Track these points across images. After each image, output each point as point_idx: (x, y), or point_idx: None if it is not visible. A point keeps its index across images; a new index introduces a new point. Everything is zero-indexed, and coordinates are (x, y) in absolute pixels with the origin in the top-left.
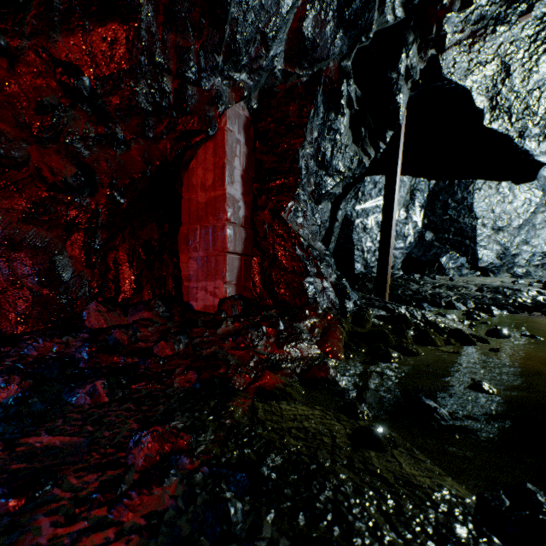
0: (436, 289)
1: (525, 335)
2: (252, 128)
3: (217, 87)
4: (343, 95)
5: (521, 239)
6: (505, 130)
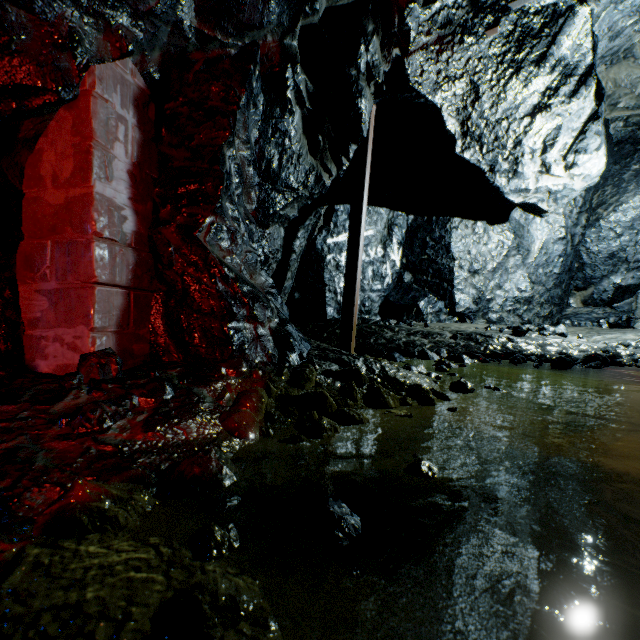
0: (411, 337)
1: (489, 388)
2: (154, 107)
3: (72, 23)
4: (289, 85)
5: (495, 283)
6: (477, 162)
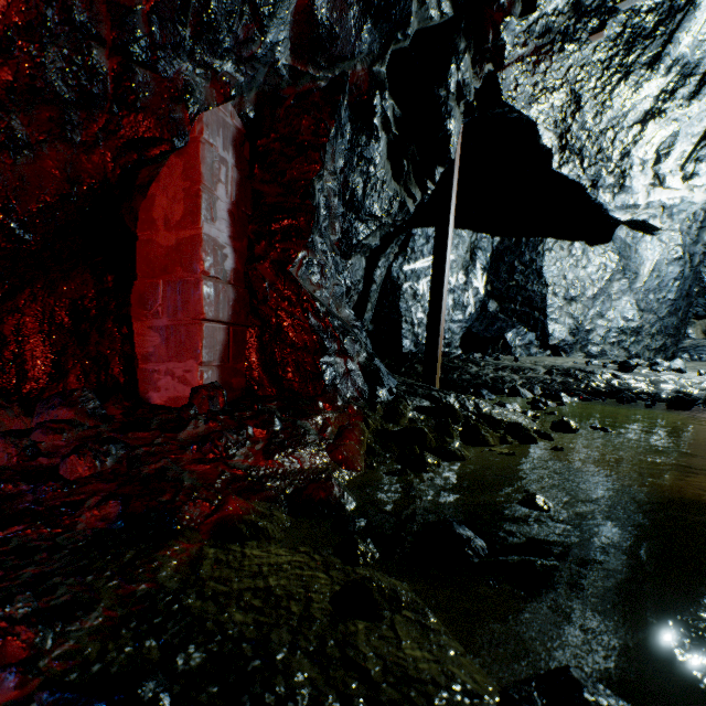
0: (499, 372)
1: (595, 428)
2: (248, 145)
3: (186, 76)
4: (376, 112)
5: (596, 311)
6: (577, 178)
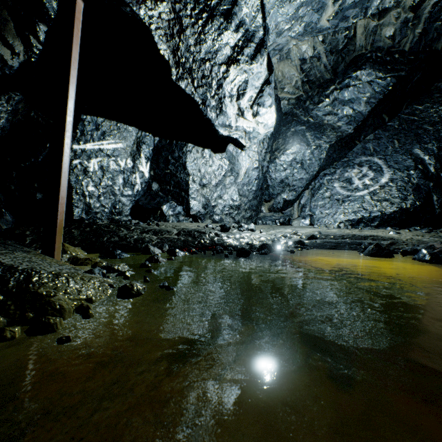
0: (143, 234)
1: (162, 287)
2: None
3: None
4: None
5: (218, 194)
6: (192, 94)
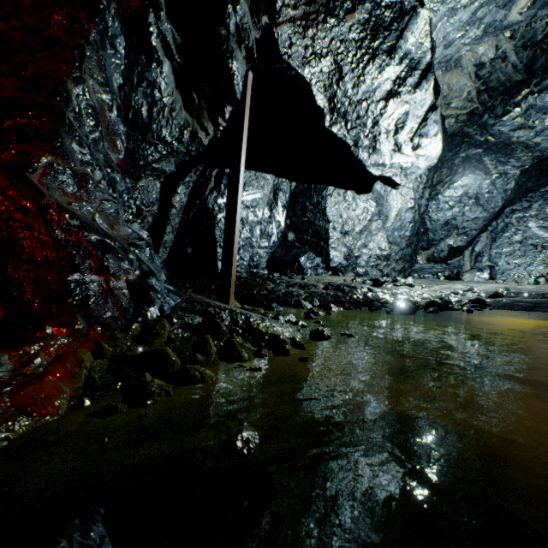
0: (290, 288)
1: (344, 334)
2: None
3: None
4: (152, 32)
5: (362, 243)
6: (343, 137)
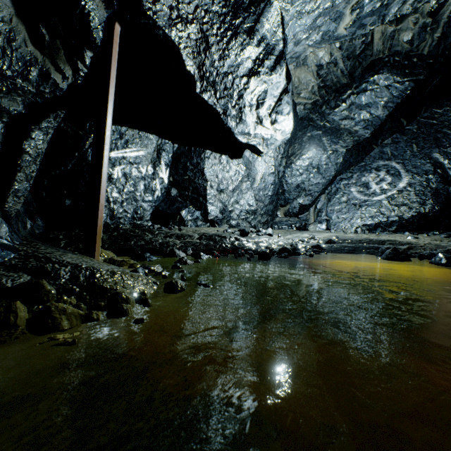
0: (167, 238)
1: (200, 284)
2: None
3: None
4: None
5: (235, 199)
6: (214, 104)
